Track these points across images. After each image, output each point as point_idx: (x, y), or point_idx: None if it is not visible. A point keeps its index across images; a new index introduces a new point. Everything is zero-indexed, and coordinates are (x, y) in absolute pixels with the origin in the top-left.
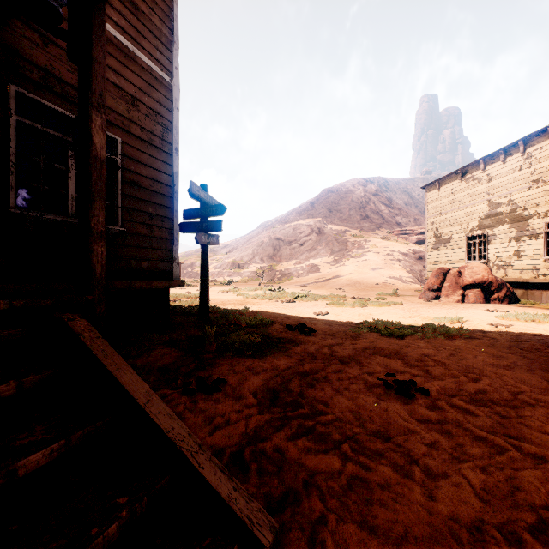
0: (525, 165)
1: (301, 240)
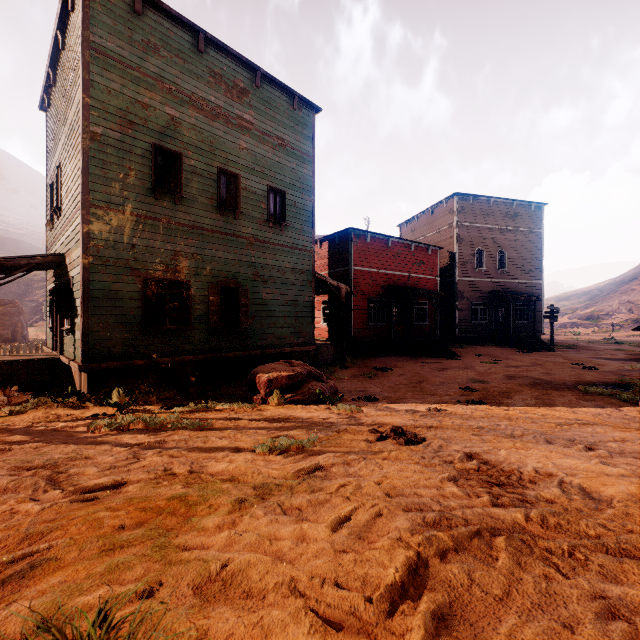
0: None
1: None
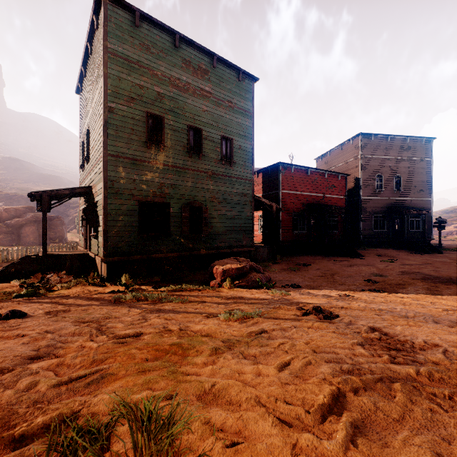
0: None
1: None
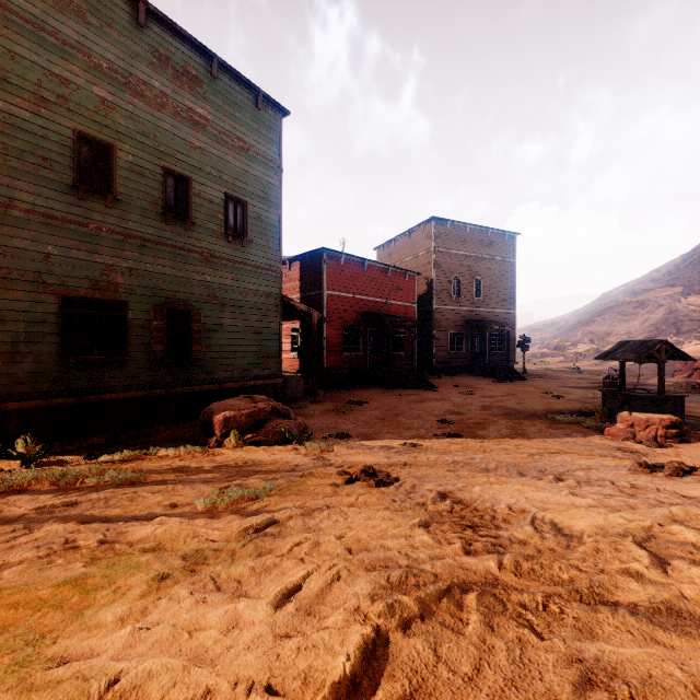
0: None
1: (642, 318)
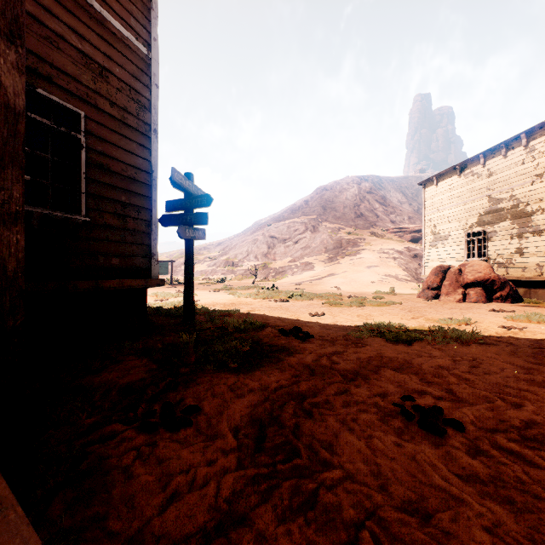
0: (528, 158)
1: (295, 238)
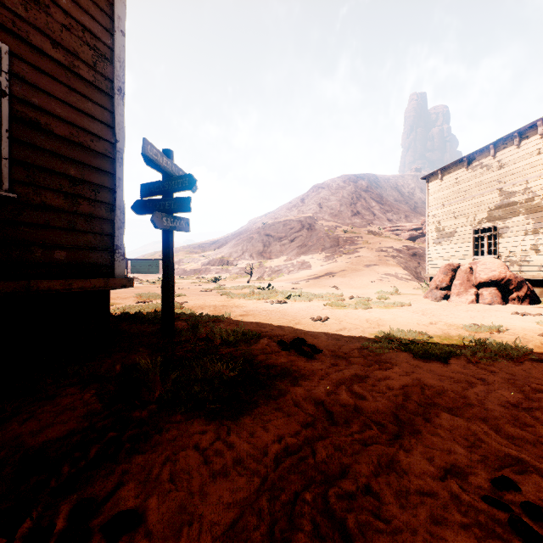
0: None
1: (291, 236)
